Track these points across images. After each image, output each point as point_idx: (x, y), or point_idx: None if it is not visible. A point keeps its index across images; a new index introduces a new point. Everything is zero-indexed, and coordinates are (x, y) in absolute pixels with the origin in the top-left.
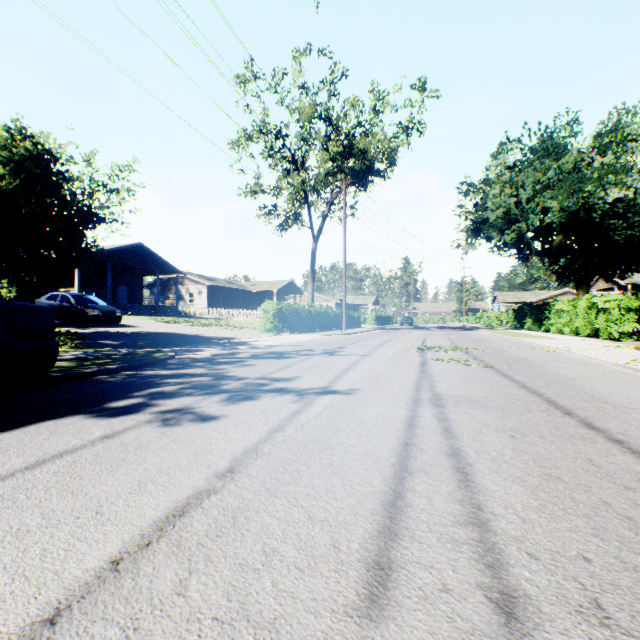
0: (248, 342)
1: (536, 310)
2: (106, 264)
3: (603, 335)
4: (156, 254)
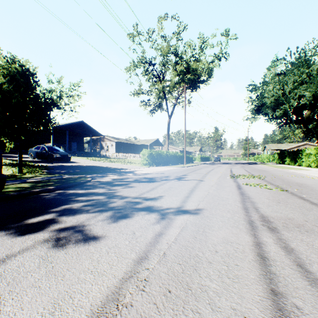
0: (133, 171)
1: (292, 153)
2: (66, 131)
3: None
4: (90, 126)
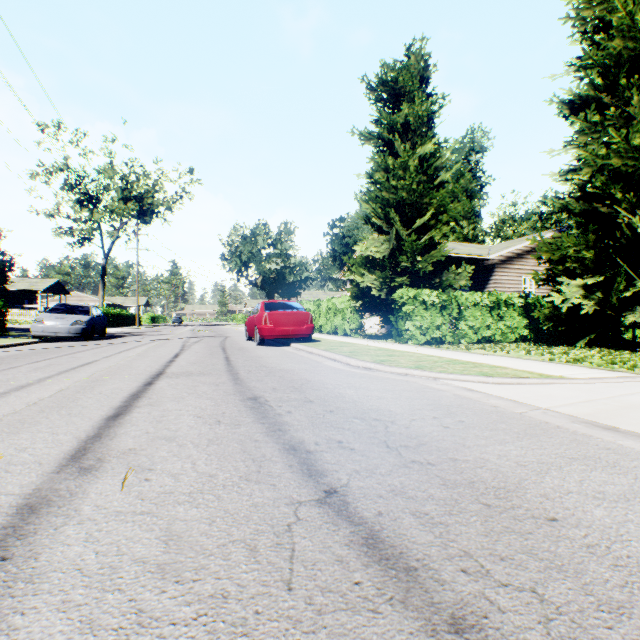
0: None
1: None
2: None
3: None
4: None
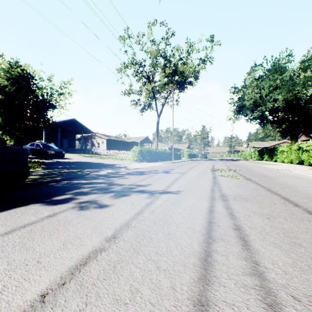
0: (125, 166)
1: (270, 151)
2: (58, 129)
3: (306, 163)
4: (81, 124)
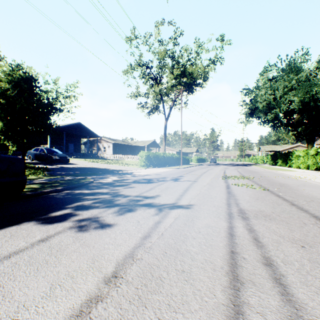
0: (132, 173)
1: (284, 155)
2: (63, 133)
3: None
4: (87, 128)
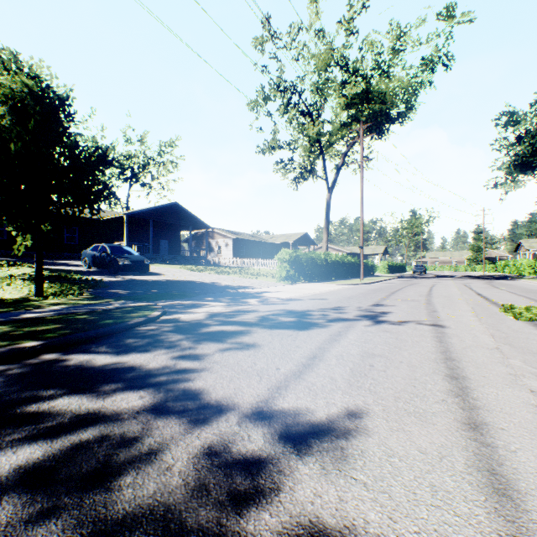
0: (261, 293)
1: None
2: (149, 221)
3: None
4: (189, 211)
